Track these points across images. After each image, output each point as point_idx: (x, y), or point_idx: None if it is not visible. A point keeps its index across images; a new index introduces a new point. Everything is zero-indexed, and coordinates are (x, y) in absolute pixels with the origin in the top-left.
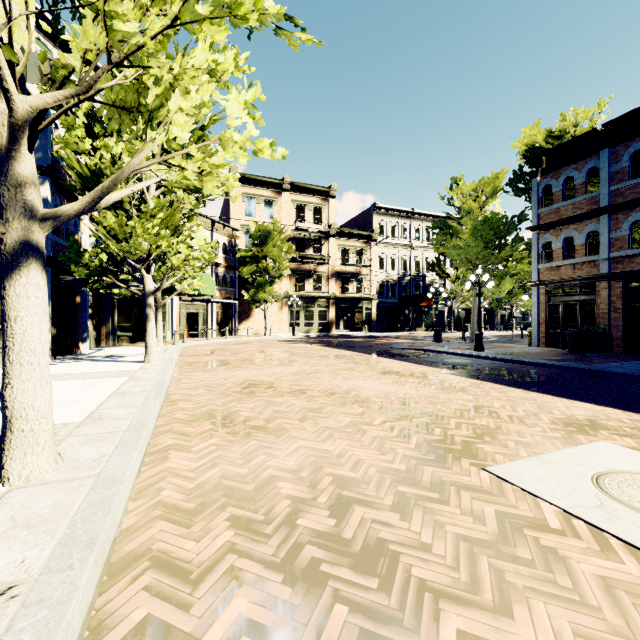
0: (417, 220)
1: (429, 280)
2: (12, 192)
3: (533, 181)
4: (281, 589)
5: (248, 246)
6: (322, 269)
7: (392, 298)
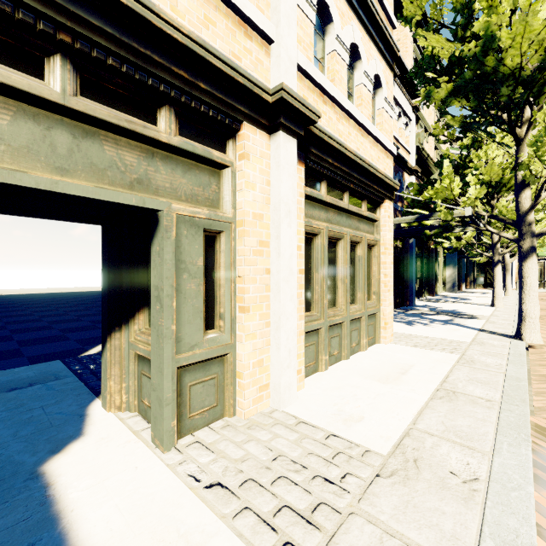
0: None
1: None
2: (496, 251)
3: None
4: None
5: None
6: None
7: None
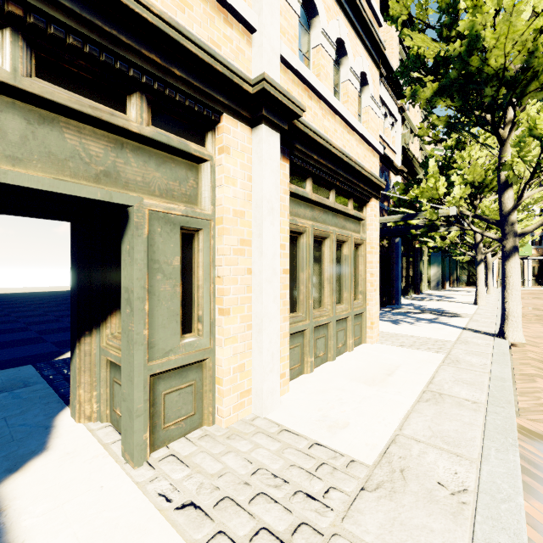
0: None
1: None
2: (479, 250)
3: None
4: (542, 318)
5: None
6: None
7: None
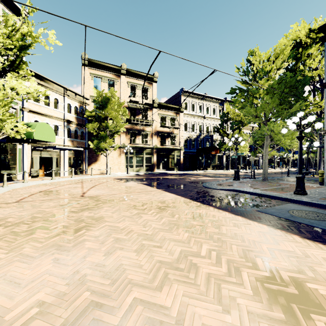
0: (207, 101)
1: (214, 138)
2: None
3: None
4: None
5: (96, 111)
6: (148, 129)
7: (192, 149)
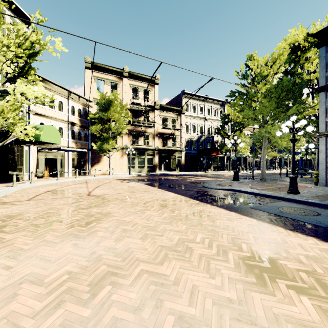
0: (208, 103)
1: (215, 139)
2: None
3: (321, 50)
4: None
5: (99, 113)
6: (150, 131)
7: (194, 150)
